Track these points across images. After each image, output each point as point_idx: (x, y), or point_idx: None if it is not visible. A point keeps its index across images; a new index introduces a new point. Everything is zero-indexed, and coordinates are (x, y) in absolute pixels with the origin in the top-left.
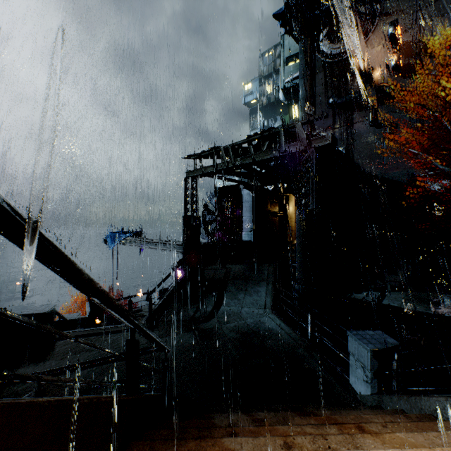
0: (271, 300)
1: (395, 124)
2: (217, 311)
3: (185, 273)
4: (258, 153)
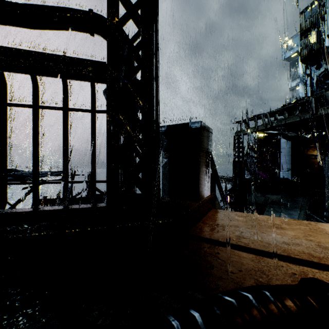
0: None
1: None
2: None
3: (235, 197)
4: (291, 116)
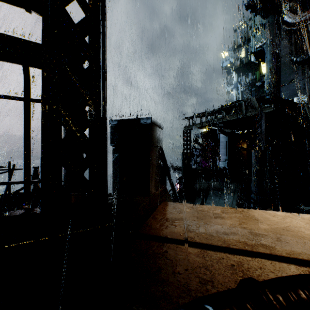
0: (236, 203)
1: None
2: None
3: (184, 185)
4: (228, 116)
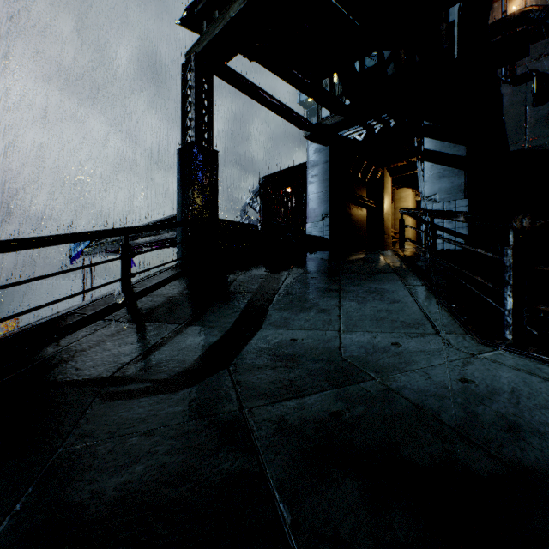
0: (445, 309)
1: (547, 74)
2: (239, 346)
3: (172, 268)
4: None
